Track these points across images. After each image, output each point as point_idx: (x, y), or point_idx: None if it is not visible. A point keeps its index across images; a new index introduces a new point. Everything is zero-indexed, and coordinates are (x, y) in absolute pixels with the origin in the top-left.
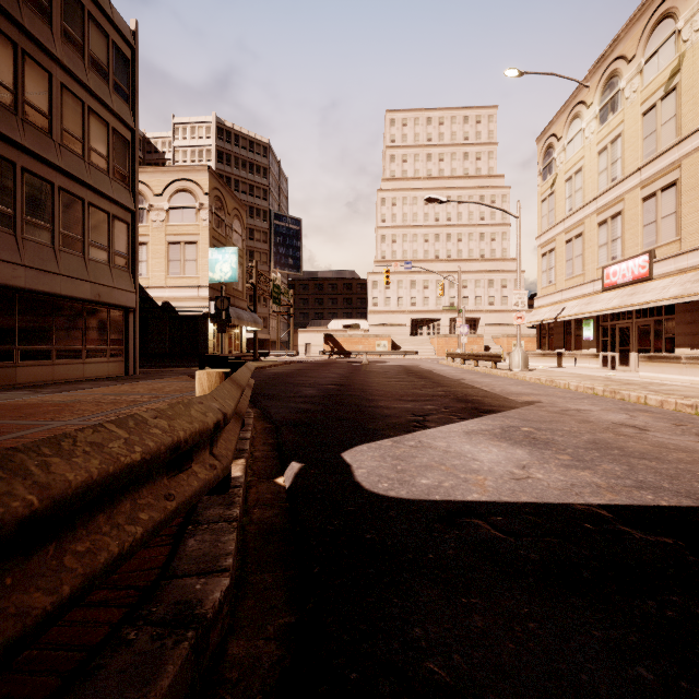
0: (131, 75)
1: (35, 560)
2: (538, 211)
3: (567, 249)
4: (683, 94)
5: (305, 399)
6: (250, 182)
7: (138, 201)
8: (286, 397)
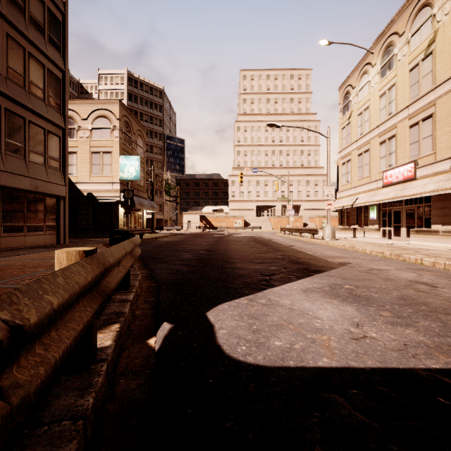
0: (62, 33)
1: None
2: (340, 135)
3: (359, 160)
4: (437, 56)
5: (183, 262)
6: (150, 115)
7: (67, 121)
8: (169, 260)
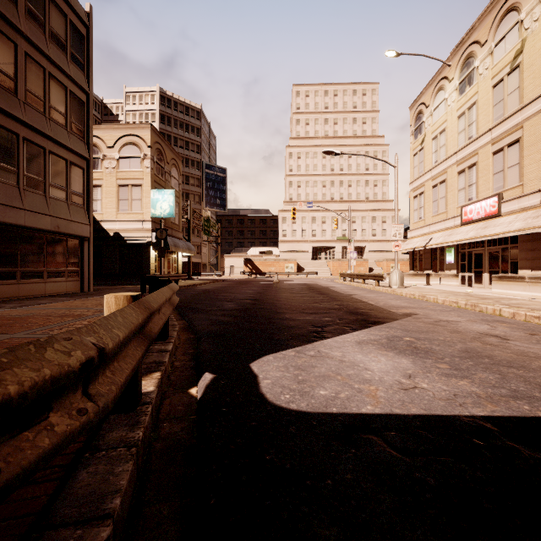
0: (86, 49)
1: None
2: (411, 163)
3: (433, 192)
4: (524, 70)
5: (225, 312)
6: (186, 139)
7: (91, 151)
8: (210, 310)
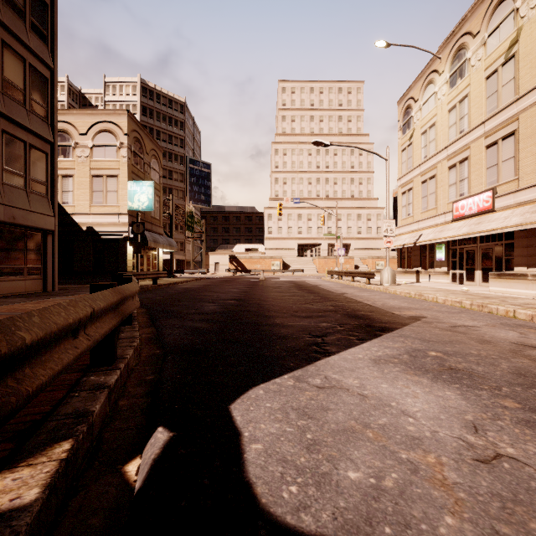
0: (50, 19)
1: None
2: (399, 158)
3: (423, 188)
4: (520, 60)
5: (204, 316)
6: (169, 133)
7: (56, 134)
8: (186, 313)
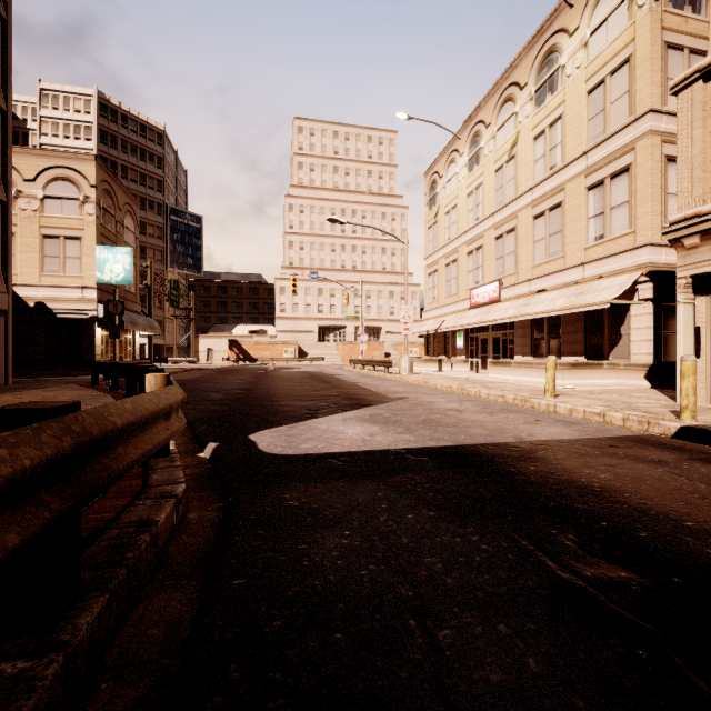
0: (1, 50)
1: (139, 436)
2: (426, 236)
3: (446, 271)
4: (519, 162)
5: (213, 402)
6: (142, 171)
7: (10, 191)
8: (195, 401)
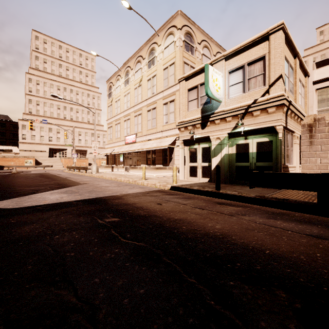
0: None
1: None
2: (107, 110)
3: (116, 127)
4: (142, 88)
5: None
6: None
7: None
8: None
